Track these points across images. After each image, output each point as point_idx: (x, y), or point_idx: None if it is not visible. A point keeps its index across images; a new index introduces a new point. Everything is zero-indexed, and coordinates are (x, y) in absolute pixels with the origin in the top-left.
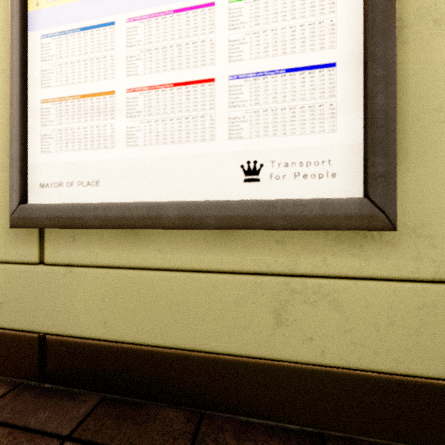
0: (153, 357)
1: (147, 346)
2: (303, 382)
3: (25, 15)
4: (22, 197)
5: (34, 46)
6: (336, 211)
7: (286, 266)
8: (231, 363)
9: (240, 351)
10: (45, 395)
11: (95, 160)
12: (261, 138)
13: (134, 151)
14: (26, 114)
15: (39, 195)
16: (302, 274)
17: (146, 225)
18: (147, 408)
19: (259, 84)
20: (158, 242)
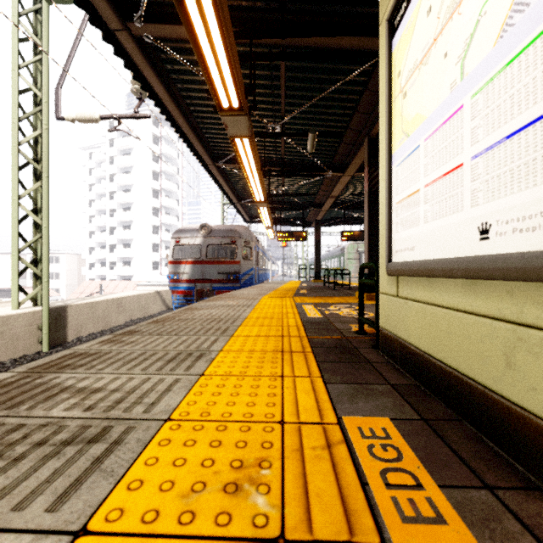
0: (437, 367)
1: (434, 359)
2: (527, 428)
3: (390, 158)
4: (389, 259)
5: (393, 174)
6: (533, 263)
7: (513, 315)
8: (476, 389)
9: (482, 381)
10: (395, 370)
11: (412, 234)
12: (490, 202)
13: (426, 226)
14: (391, 212)
15: (395, 257)
16: (526, 325)
17: (429, 275)
18: (432, 400)
19: (488, 157)
20: (439, 287)
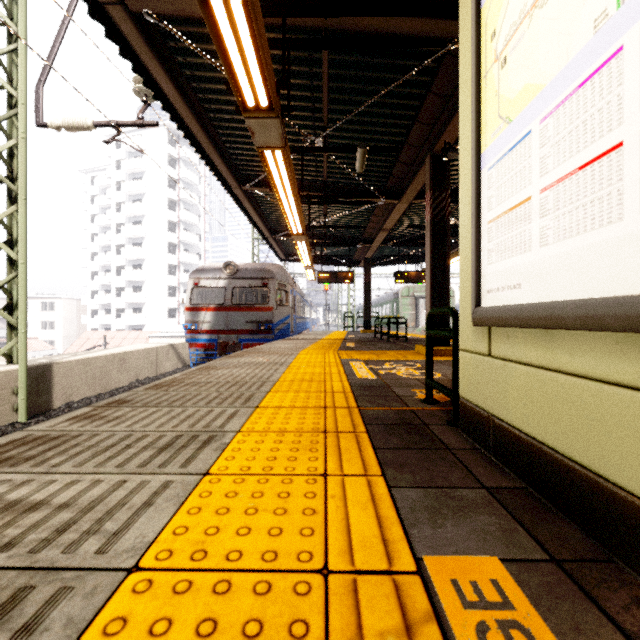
0: (564, 467)
1: (558, 454)
2: None
3: (479, 159)
4: (477, 302)
5: (484, 180)
6: None
7: None
8: None
9: None
10: (488, 462)
11: (518, 265)
12: None
13: (545, 251)
14: (480, 236)
15: (486, 300)
16: None
17: (552, 325)
18: (556, 517)
19: None
20: (569, 344)
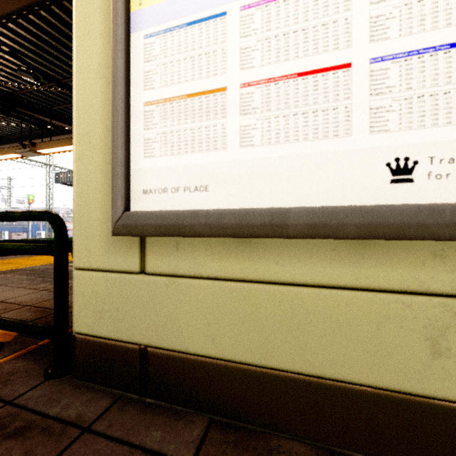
0: (269, 380)
1: (261, 368)
2: None
3: (128, 16)
4: (126, 204)
5: (137, 48)
6: None
7: (446, 285)
8: (369, 397)
9: (381, 383)
10: (150, 411)
11: (204, 163)
12: (415, 130)
13: (249, 152)
14: (129, 118)
15: (142, 202)
16: None
17: (265, 234)
18: (264, 437)
19: (412, 65)
20: (276, 252)
